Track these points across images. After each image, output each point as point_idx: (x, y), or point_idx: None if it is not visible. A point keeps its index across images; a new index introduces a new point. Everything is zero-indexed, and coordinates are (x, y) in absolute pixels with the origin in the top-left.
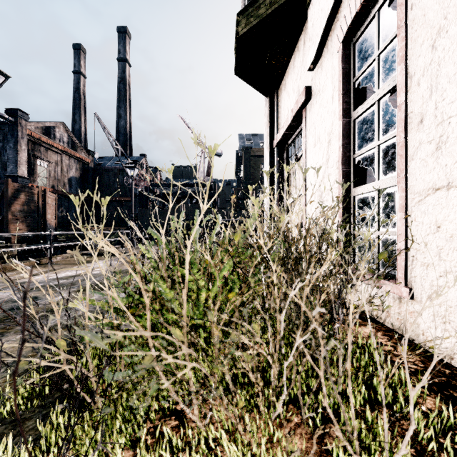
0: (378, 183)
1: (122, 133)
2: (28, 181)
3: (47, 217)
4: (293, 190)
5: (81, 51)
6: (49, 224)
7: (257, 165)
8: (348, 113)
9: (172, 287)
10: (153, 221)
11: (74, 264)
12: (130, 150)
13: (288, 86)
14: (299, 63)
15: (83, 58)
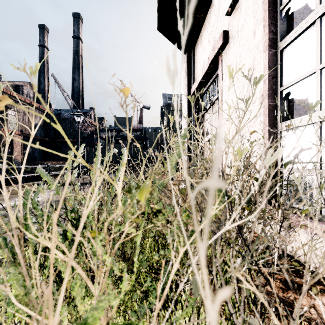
0: (321, 113)
1: (76, 91)
2: (1, 126)
3: (14, 154)
4: (207, 131)
5: (45, 30)
6: (16, 159)
7: None
8: (274, 44)
9: (61, 251)
10: (3, 157)
11: None
12: (82, 104)
13: (203, 41)
14: (215, 15)
15: (46, 35)
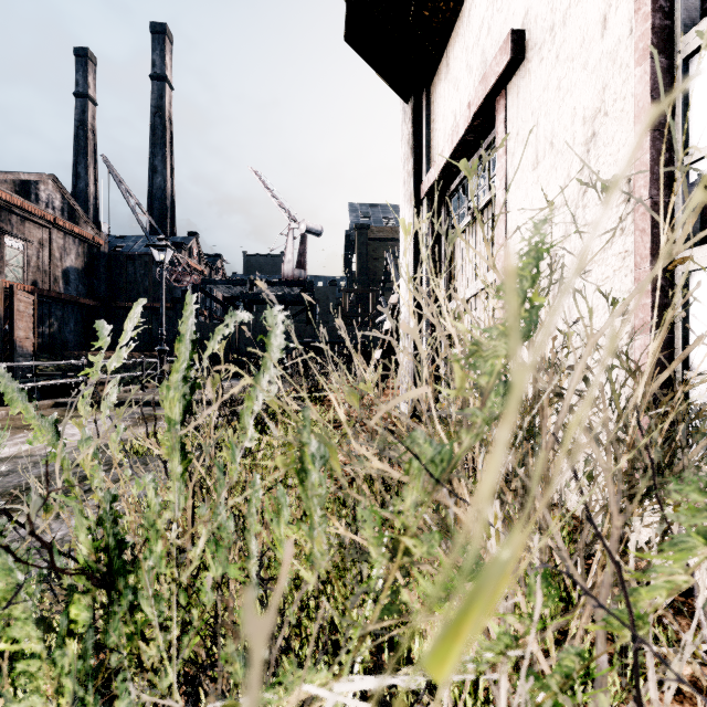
0: None
1: (158, 197)
2: None
3: (16, 335)
4: (462, 280)
5: (89, 60)
6: (21, 347)
7: (378, 253)
8: (666, 42)
9: None
10: None
11: (23, 428)
12: (172, 226)
13: (454, 67)
14: None
15: (91, 71)
